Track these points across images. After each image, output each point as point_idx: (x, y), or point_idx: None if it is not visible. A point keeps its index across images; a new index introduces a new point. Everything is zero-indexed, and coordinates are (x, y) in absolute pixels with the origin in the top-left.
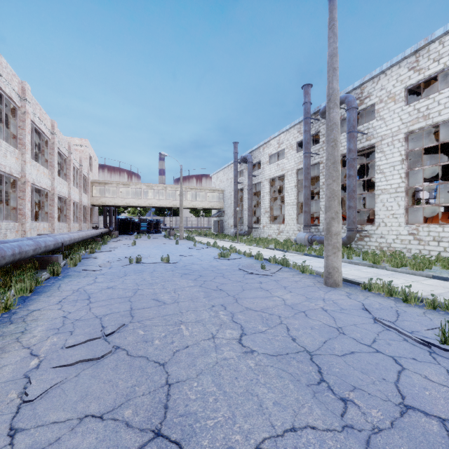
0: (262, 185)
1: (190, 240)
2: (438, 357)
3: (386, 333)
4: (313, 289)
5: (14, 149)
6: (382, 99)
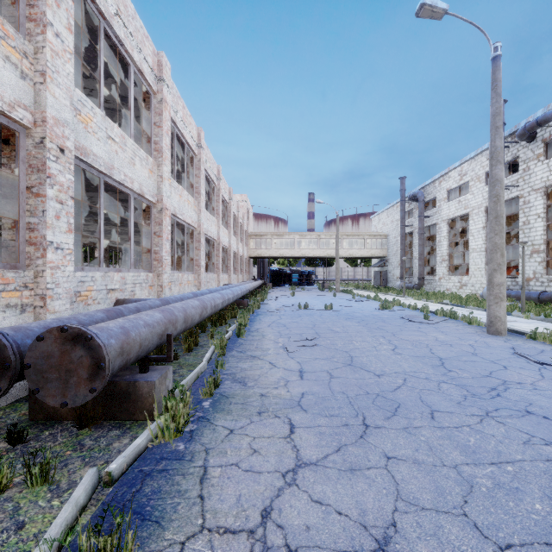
0: (438, 227)
1: (347, 293)
2: (544, 369)
3: (515, 358)
4: (472, 335)
5: (214, 219)
6: None
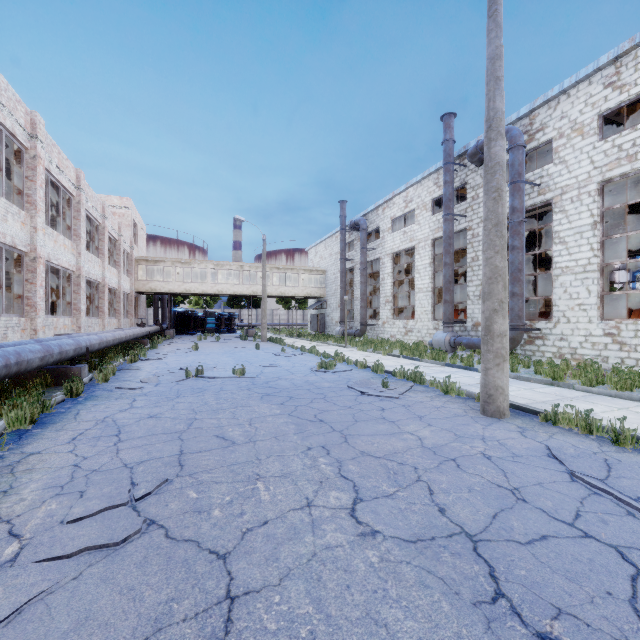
0: (382, 263)
1: (277, 342)
2: None
3: (596, 501)
4: (465, 420)
5: (19, 210)
6: (562, 133)
